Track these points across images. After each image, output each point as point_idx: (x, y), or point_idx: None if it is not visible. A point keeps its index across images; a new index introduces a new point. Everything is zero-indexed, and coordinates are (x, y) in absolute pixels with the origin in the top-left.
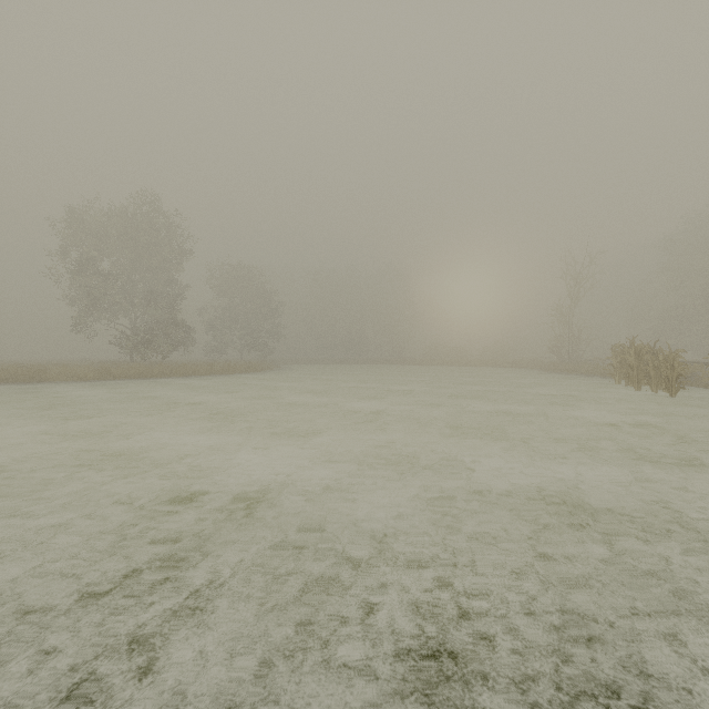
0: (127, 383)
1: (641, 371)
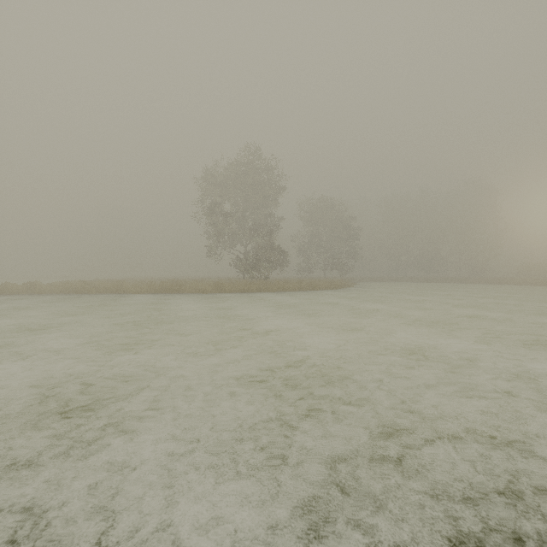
0: (231, 297)
1: None
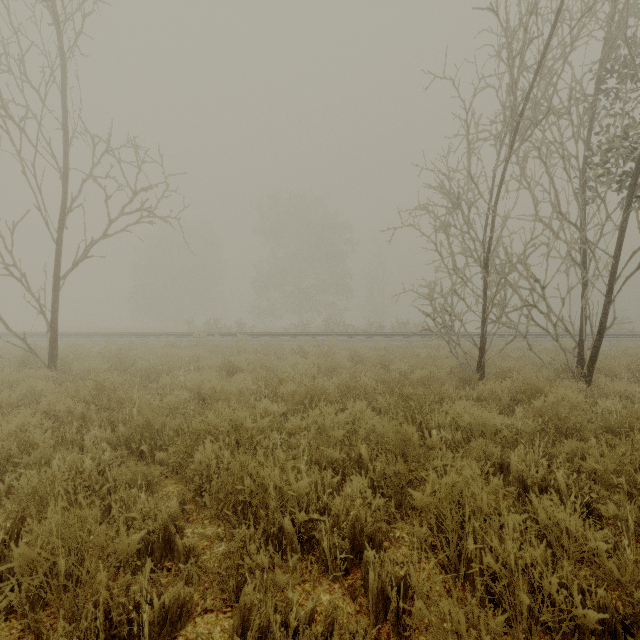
0: None
1: None
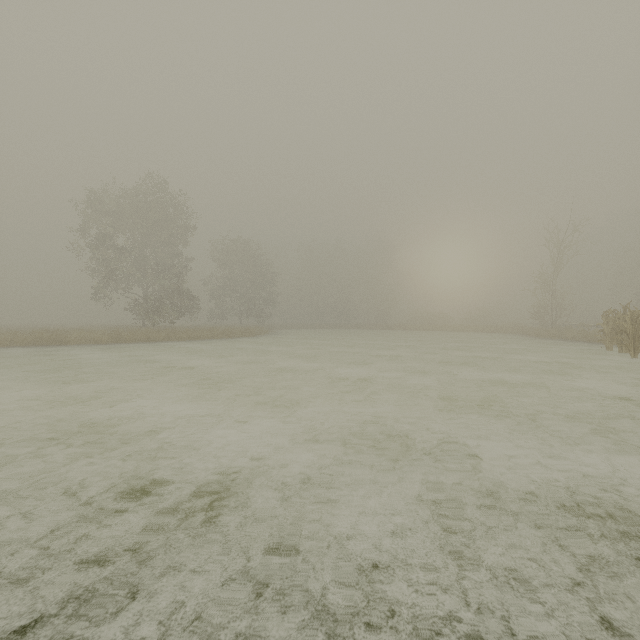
0: (136, 347)
1: (639, 338)
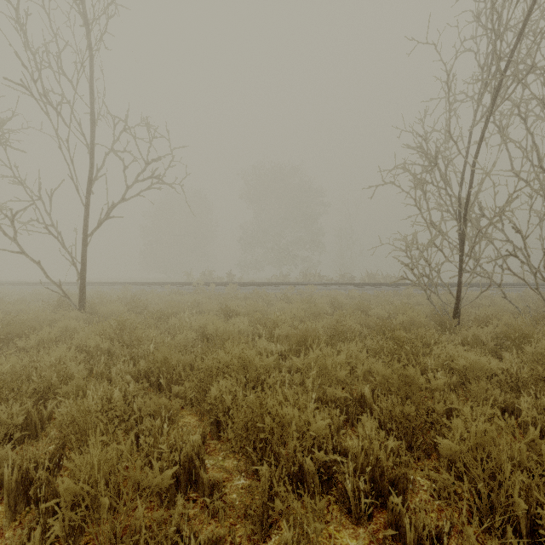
0: None
1: None
